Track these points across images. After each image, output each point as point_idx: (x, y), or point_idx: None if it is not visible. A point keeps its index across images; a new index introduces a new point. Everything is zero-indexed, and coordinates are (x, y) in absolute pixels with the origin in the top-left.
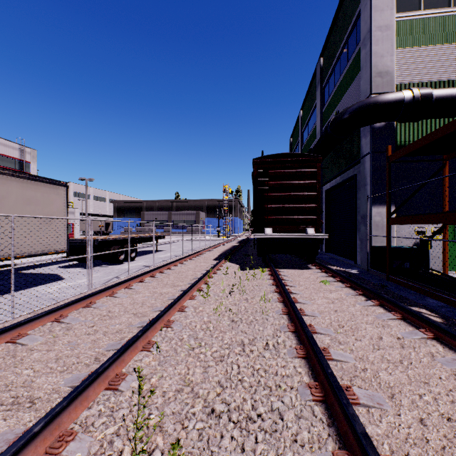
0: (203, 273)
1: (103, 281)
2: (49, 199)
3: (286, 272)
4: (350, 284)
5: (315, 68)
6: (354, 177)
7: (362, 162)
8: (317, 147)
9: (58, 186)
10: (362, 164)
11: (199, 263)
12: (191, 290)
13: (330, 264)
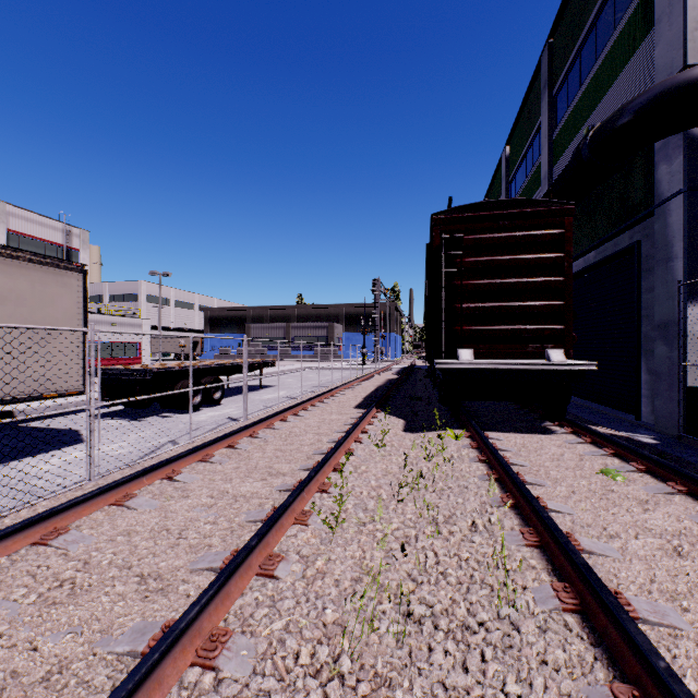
0: (334, 439)
1: (146, 450)
2: (46, 294)
3: (505, 441)
4: (683, 485)
5: (539, 61)
6: (635, 248)
7: (659, 214)
8: (553, 194)
9: (66, 270)
10: (659, 219)
11: (328, 414)
12: (301, 494)
13: (586, 421)
